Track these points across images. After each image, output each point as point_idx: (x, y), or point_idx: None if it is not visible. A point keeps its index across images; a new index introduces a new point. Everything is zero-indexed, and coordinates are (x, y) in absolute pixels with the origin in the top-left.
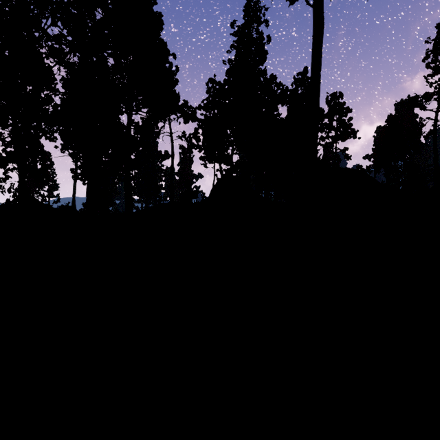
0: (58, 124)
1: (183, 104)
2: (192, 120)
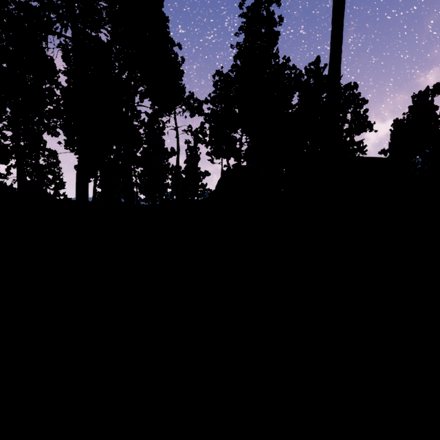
0: (57, 116)
1: (189, 96)
2: (198, 114)
